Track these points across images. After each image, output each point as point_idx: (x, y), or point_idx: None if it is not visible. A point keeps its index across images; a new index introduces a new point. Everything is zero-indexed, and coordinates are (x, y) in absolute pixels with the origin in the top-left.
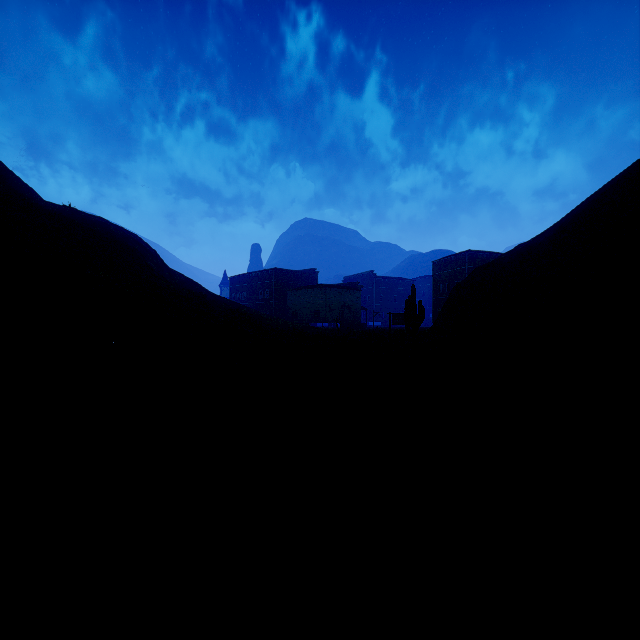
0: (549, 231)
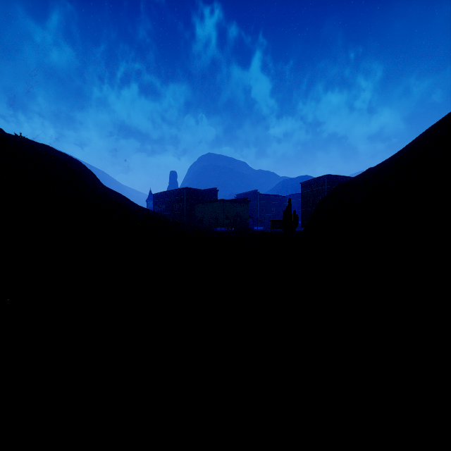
0: (394, 157)
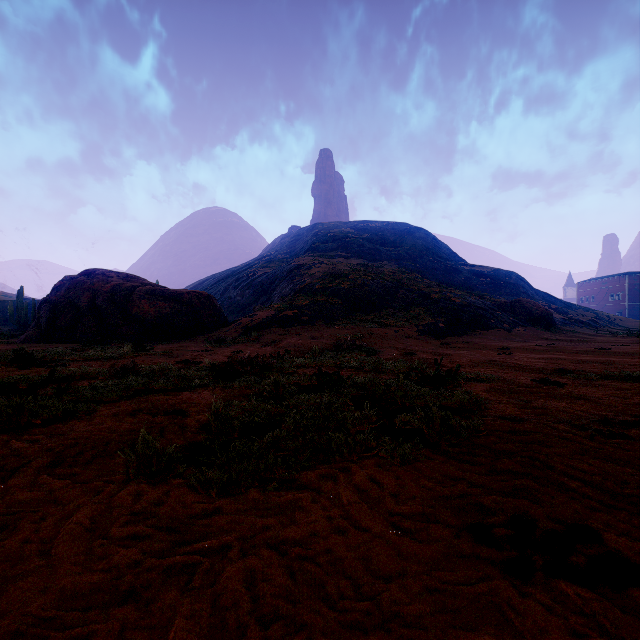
0: None
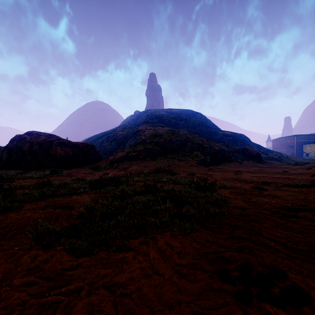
0: None
